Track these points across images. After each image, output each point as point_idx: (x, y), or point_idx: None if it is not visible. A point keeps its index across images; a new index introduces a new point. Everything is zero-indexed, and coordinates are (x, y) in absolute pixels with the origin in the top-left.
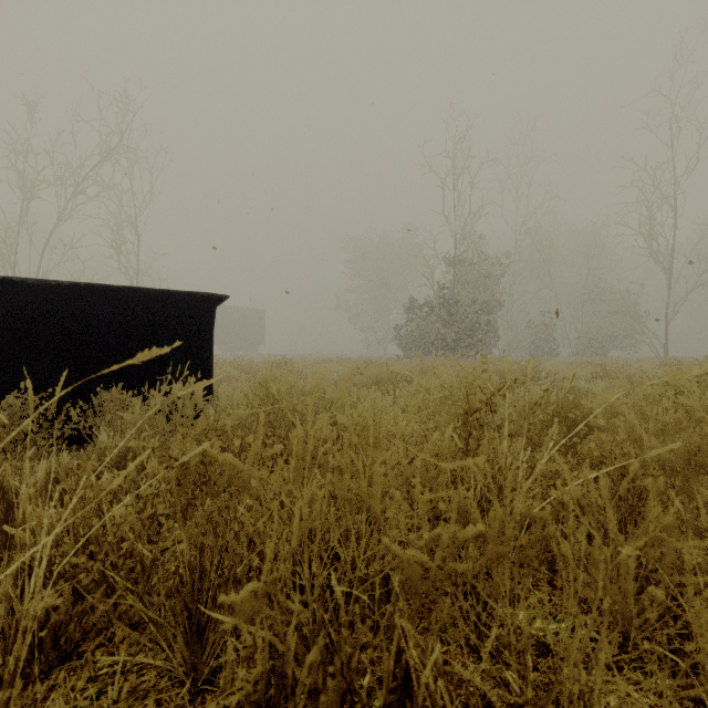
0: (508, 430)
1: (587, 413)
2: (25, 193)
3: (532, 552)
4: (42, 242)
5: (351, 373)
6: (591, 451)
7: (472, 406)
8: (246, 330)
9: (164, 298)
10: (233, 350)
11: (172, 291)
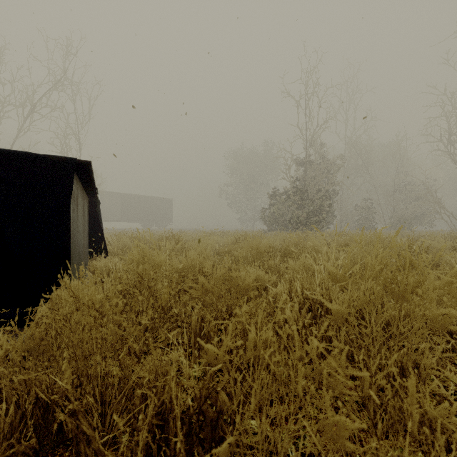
0: None
1: None
2: None
3: None
4: (8, 148)
5: None
6: None
7: None
8: (159, 212)
9: (1, 159)
10: (151, 225)
11: (12, 152)
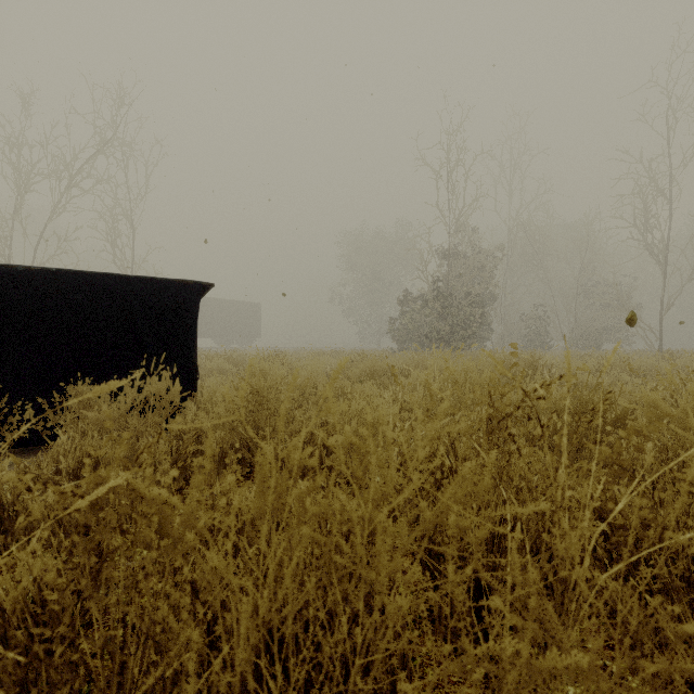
0: (524, 433)
1: (622, 414)
2: (19, 185)
3: (664, 693)
4: (36, 235)
5: (341, 369)
6: (627, 460)
7: (500, 411)
8: (241, 323)
9: (143, 285)
10: (229, 343)
11: (152, 278)
